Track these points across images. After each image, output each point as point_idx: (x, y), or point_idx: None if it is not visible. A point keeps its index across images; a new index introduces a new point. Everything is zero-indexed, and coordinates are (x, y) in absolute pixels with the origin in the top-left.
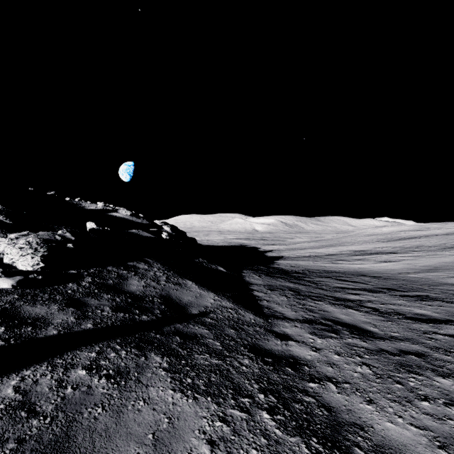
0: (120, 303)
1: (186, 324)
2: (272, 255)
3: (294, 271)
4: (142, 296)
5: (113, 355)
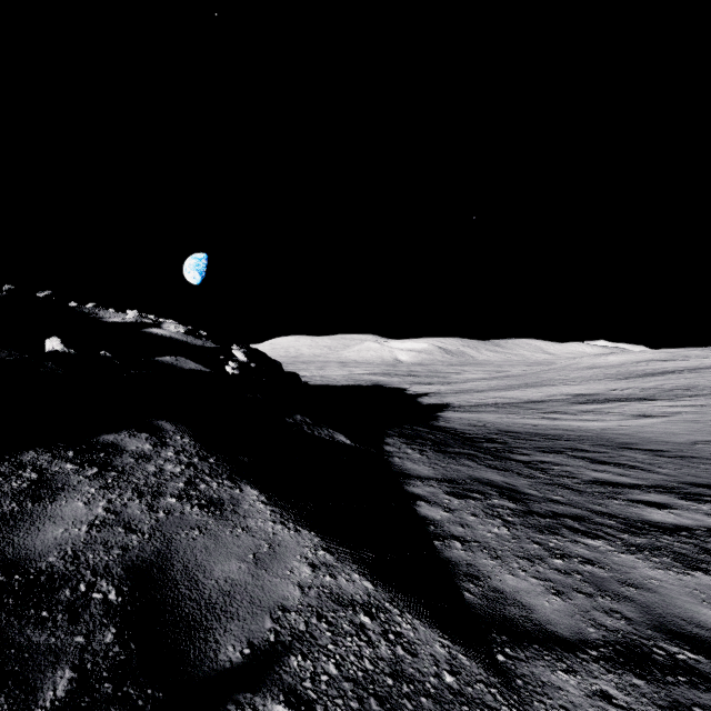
0: None
1: None
2: (430, 401)
3: (481, 436)
4: (55, 575)
5: None
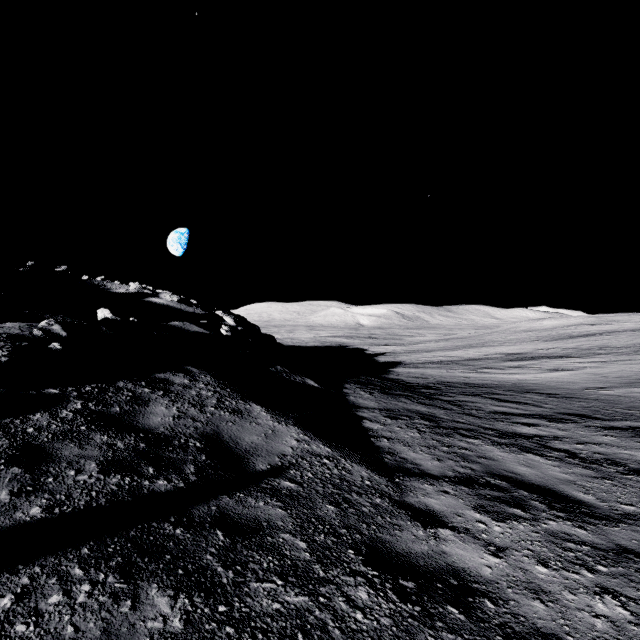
0: (122, 452)
1: (241, 496)
2: (386, 359)
3: (421, 385)
4: (167, 436)
5: (55, 599)
